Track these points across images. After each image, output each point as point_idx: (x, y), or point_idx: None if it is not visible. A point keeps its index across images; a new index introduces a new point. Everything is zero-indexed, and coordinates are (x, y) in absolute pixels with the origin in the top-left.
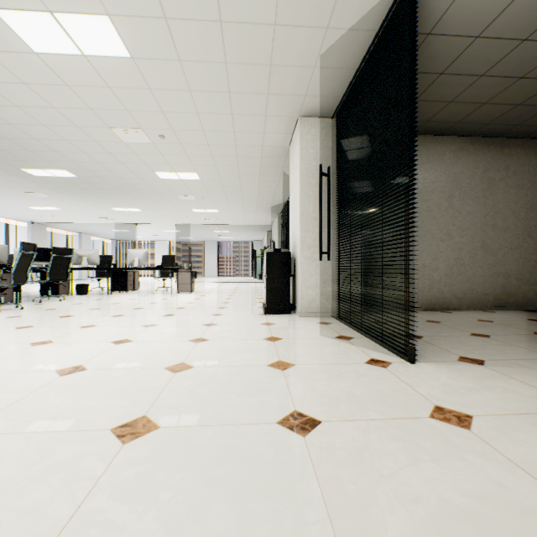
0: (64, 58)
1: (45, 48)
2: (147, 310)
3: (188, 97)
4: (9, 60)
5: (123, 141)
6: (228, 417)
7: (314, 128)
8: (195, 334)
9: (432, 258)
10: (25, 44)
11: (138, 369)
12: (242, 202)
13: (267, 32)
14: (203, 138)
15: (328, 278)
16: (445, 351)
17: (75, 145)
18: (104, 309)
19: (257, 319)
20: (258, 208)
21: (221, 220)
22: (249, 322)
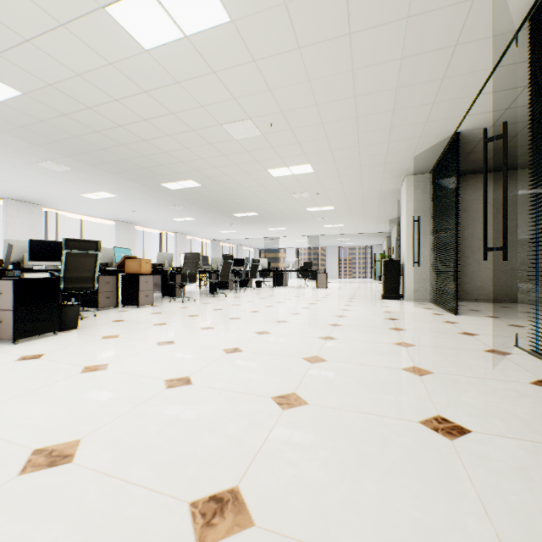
0: (284, 176)
1: (278, 175)
2: (308, 295)
3: (337, 178)
4: (261, 180)
5: (294, 198)
6: (368, 317)
7: (416, 182)
8: (344, 303)
9: (520, 263)
10: (271, 176)
11: (329, 309)
12: (363, 219)
13: (382, 156)
14: (341, 191)
15: (426, 277)
16: (482, 314)
17: (268, 202)
18: (284, 294)
19: (377, 301)
20: (378, 221)
21: (345, 231)
22: (372, 301)
